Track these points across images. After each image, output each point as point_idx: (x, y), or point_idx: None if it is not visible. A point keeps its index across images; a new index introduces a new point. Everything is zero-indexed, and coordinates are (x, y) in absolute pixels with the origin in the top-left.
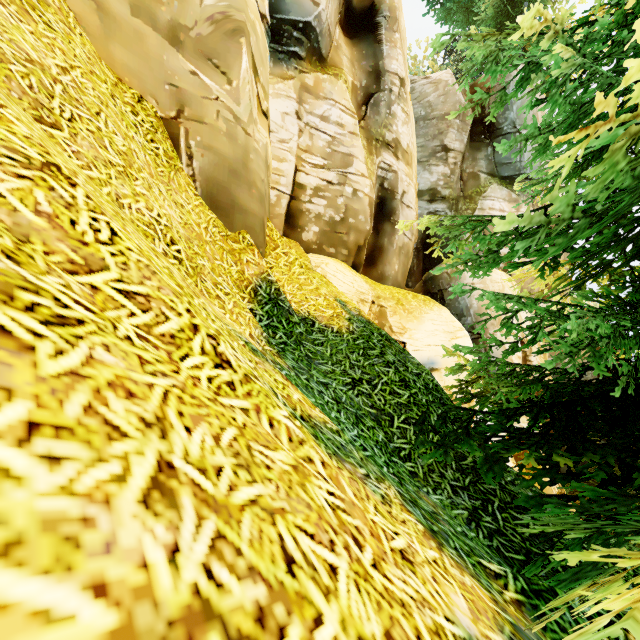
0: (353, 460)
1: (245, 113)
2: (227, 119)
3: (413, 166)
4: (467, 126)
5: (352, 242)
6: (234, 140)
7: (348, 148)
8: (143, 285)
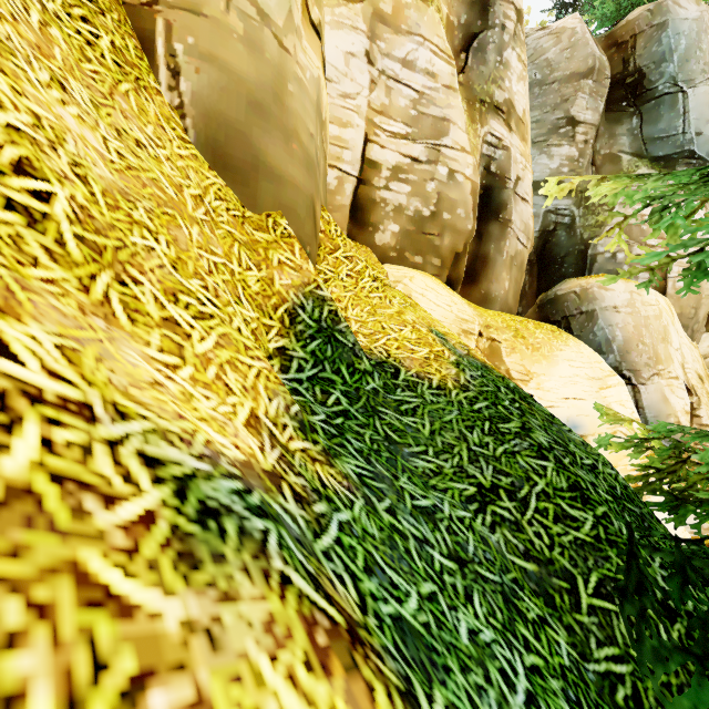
0: None
1: (279, 11)
2: (245, 14)
3: (528, 145)
4: (604, 88)
5: (447, 248)
6: (258, 51)
7: (442, 109)
8: None
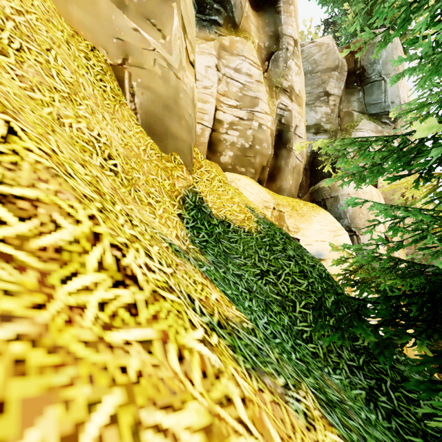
0: (271, 367)
1: (176, 61)
2: (162, 66)
3: (303, 107)
4: (344, 76)
5: (258, 163)
6: (167, 82)
7: (255, 92)
8: (33, 188)
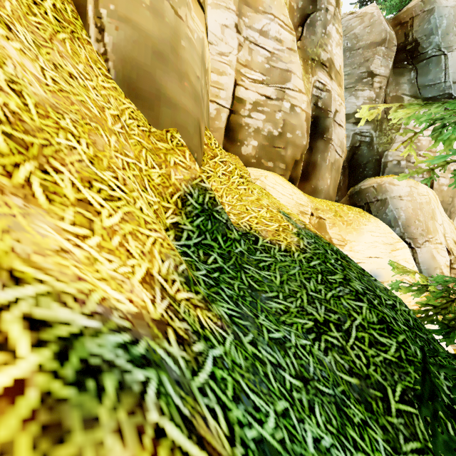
0: None
1: None
2: None
3: (342, 89)
4: (392, 52)
5: (289, 156)
6: (160, 17)
7: (286, 64)
8: None
